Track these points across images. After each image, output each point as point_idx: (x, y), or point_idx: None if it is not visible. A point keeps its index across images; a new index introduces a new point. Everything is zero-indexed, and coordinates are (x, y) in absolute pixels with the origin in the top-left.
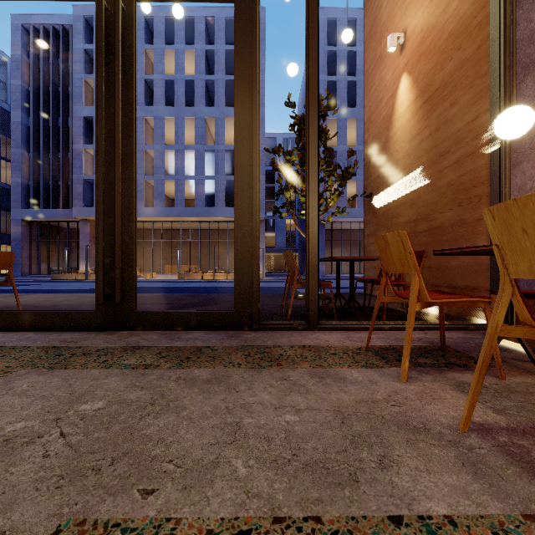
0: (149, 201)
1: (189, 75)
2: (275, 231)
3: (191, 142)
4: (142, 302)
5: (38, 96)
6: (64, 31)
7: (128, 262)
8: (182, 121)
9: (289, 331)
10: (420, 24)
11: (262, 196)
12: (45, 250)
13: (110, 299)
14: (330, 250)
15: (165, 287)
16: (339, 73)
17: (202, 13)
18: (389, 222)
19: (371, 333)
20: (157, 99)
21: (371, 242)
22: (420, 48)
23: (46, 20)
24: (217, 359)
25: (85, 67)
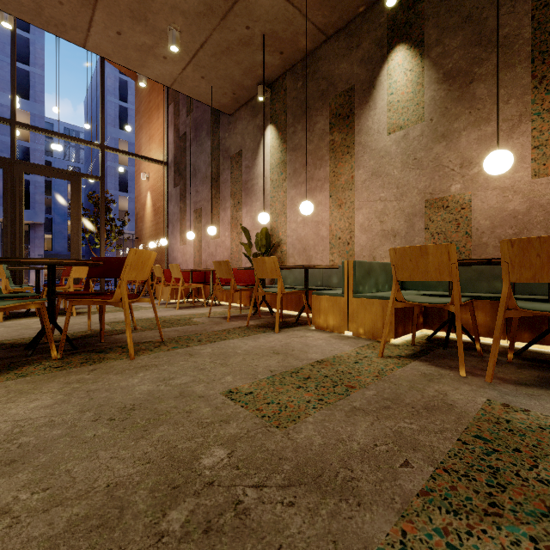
0: None
1: None
2: (52, 232)
3: None
4: None
5: None
6: None
7: (21, 273)
8: None
9: None
10: (153, 177)
11: (40, 198)
12: None
13: None
14: None
15: None
16: (131, 103)
17: None
18: None
19: None
20: None
21: None
22: (153, 187)
23: None
24: None
25: None
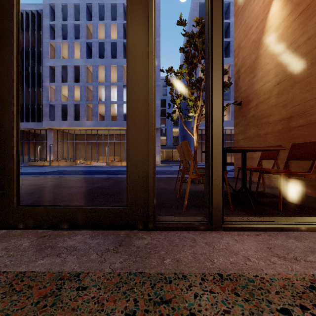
0: (89, 117)
1: (113, 39)
2: (166, 135)
3: (115, 81)
4: (63, 185)
5: (23, 54)
6: (38, 14)
7: (8, 152)
8: (109, 68)
9: (189, 231)
10: None
11: (158, 113)
12: (27, 147)
13: None
14: (200, 147)
15: (95, 171)
16: None
17: (121, 1)
18: (259, 122)
19: None
20: (94, 54)
21: (241, 139)
22: None
23: (27, 7)
24: None
25: (50, 35)
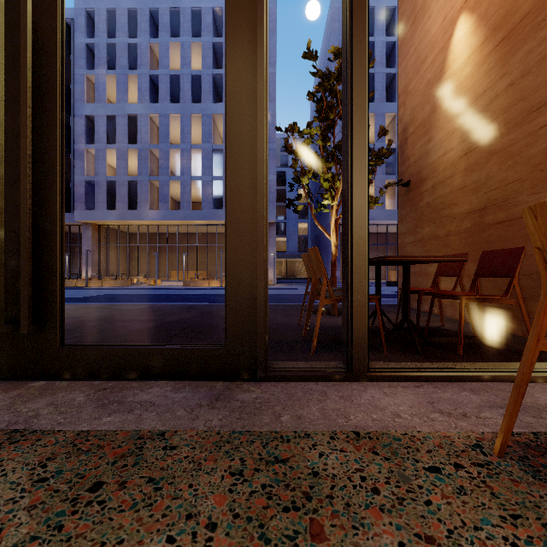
0: (153, 204)
1: (195, 70)
2: (286, 235)
3: (198, 141)
4: (117, 318)
5: None
6: (66, 25)
7: (48, 265)
8: (188, 118)
9: (319, 383)
10: None
11: (272, 197)
12: None
13: (19, 326)
14: None
15: (165, 296)
16: None
17: (209, 4)
18: (438, 215)
19: (514, 420)
20: (162, 96)
21: (409, 242)
22: None
23: None
24: (164, 492)
25: (87, 62)
